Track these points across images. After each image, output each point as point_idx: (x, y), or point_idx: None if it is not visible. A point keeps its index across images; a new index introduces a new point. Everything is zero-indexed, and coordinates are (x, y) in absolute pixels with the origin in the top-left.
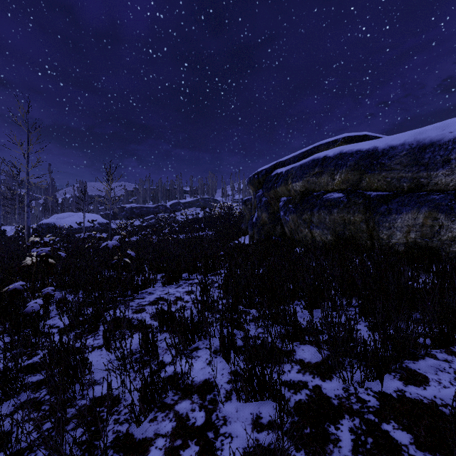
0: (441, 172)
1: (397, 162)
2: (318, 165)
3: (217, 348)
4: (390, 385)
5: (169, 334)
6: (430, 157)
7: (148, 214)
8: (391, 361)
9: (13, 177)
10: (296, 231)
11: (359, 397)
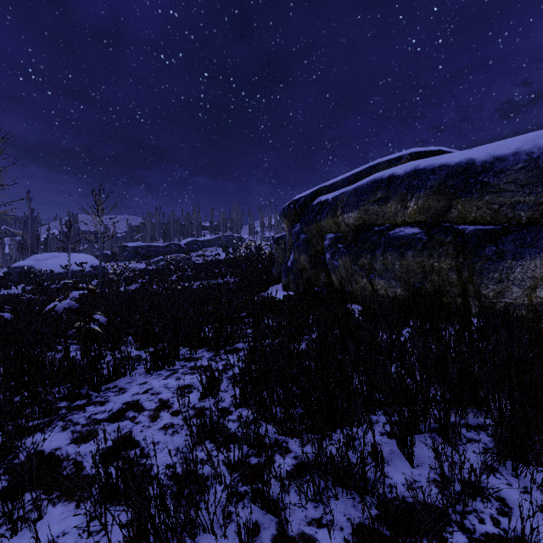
0: None
1: (509, 179)
2: (381, 188)
3: None
4: None
5: None
6: None
7: (157, 255)
8: None
9: None
10: (348, 280)
11: None
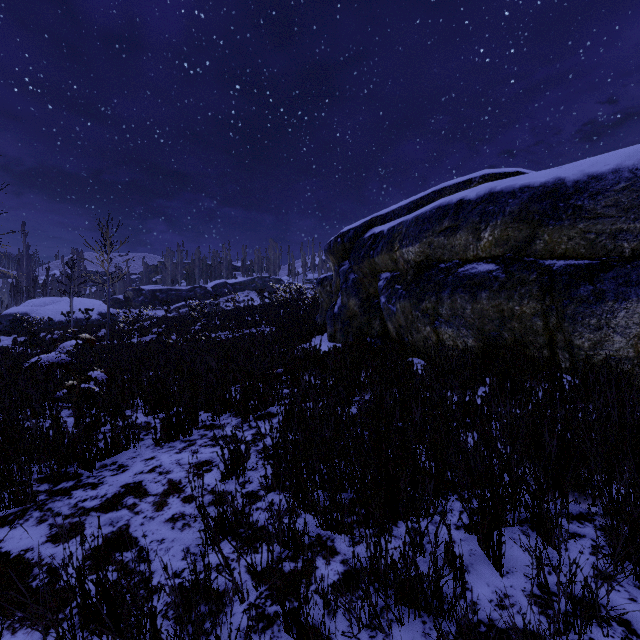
0: None
1: (608, 202)
2: (448, 215)
3: None
4: None
5: None
6: None
7: (179, 300)
8: None
9: None
10: (408, 329)
11: None
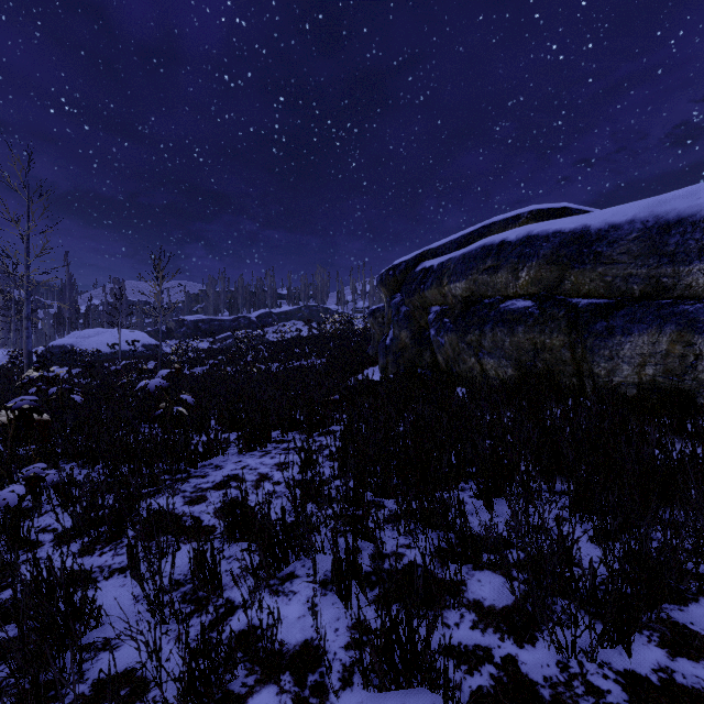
0: (697, 266)
1: (622, 250)
2: (491, 255)
3: (328, 575)
4: (644, 658)
5: (242, 552)
6: (678, 242)
7: (222, 331)
8: (642, 609)
9: (5, 272)
10: (455, 360)
11: (589, 682)
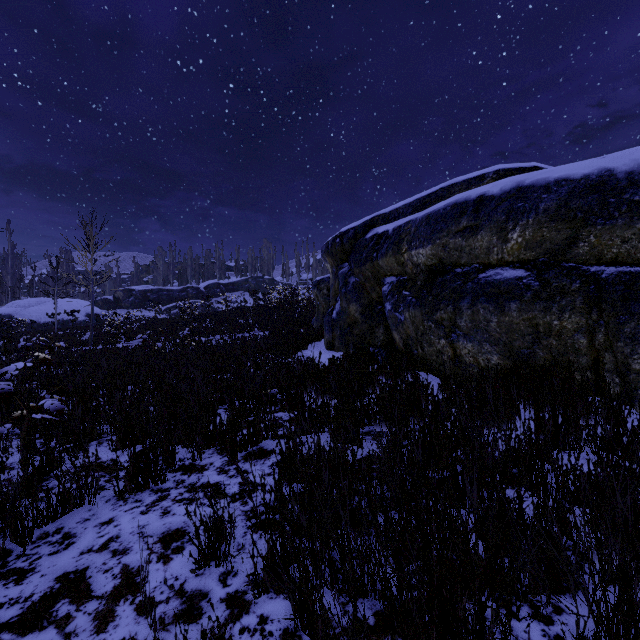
0: None
1: None
2: (467, 213)
3: None
4: None
5: None
6: None
7: (170, 301)
8: None
9: None
10: (418, 341)
11: None
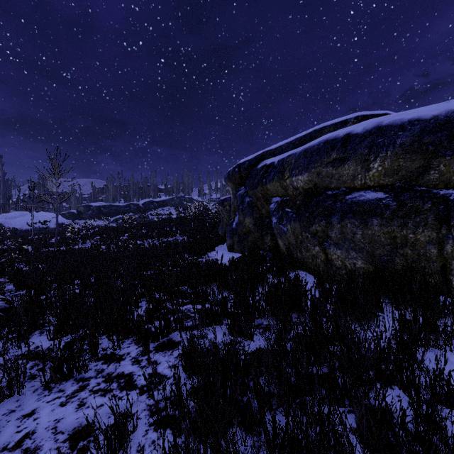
0: None
1: None
2: (336, 148)
3: None
4: None
5: None
6: None
7: (118, 214)
8: None
9: None
10: (297, 247)
11: None
